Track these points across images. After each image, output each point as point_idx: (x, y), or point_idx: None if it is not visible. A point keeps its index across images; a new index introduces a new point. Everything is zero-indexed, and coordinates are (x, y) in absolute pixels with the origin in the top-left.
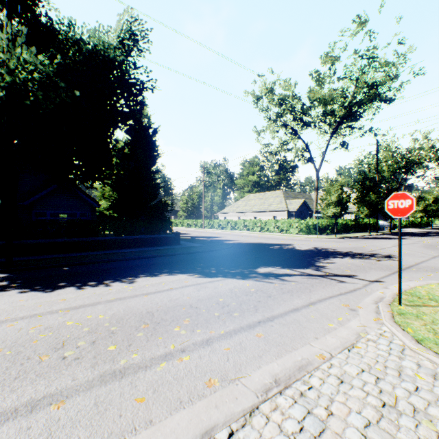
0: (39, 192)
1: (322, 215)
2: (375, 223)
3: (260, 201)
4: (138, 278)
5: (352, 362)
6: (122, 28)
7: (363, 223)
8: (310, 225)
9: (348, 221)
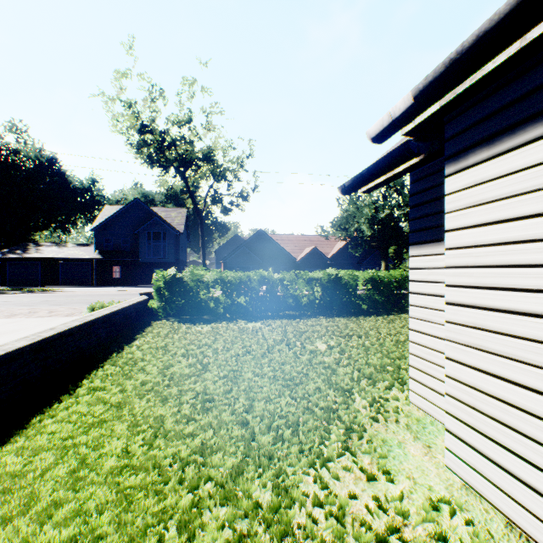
0: (369, 256)
1: None
2: None
3: None
4: None
5: None
6: None
7: None
8: None
9: None
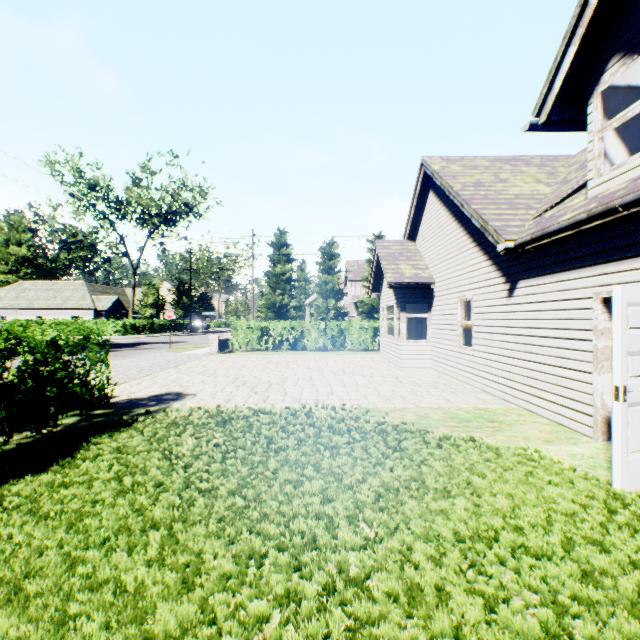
0: None
1: (141, 316)
2: (192, 324)
3: (49, 293)
4: (17, 358)
5: (151, 355)
6: None
7: (182, 323)
8: (128, 325)
9: (167, 322)
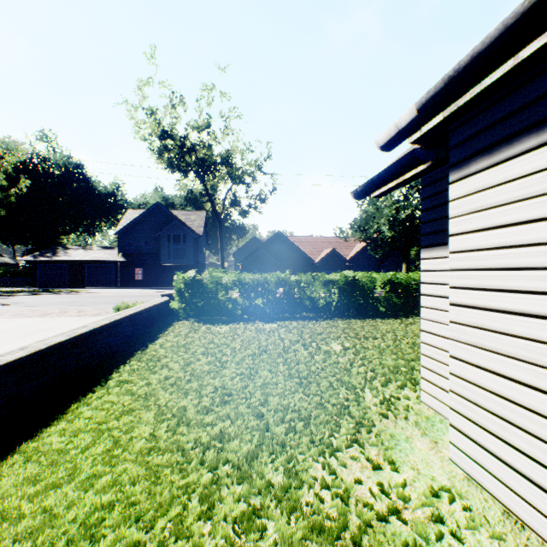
0: (389, 258)
1: None
2: None
3: None
4: None
5: None
6: None
7: None
8: None
9: None
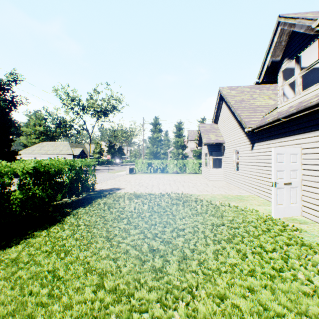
0: None
1: (93, 157)
2: (115, 161)
3: (54, 147)
4: None
5: (101, 174)
6: (10, 74)
7: (110, 161)
8: (88, 162)
9: (104, 160)
